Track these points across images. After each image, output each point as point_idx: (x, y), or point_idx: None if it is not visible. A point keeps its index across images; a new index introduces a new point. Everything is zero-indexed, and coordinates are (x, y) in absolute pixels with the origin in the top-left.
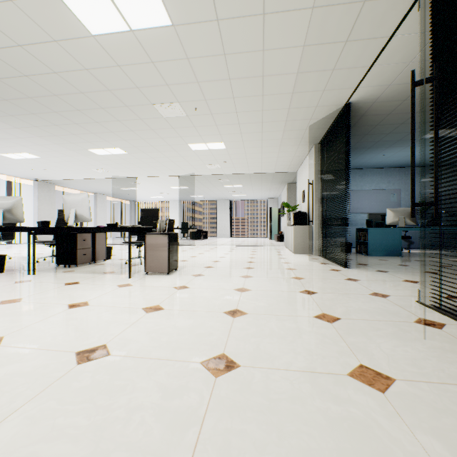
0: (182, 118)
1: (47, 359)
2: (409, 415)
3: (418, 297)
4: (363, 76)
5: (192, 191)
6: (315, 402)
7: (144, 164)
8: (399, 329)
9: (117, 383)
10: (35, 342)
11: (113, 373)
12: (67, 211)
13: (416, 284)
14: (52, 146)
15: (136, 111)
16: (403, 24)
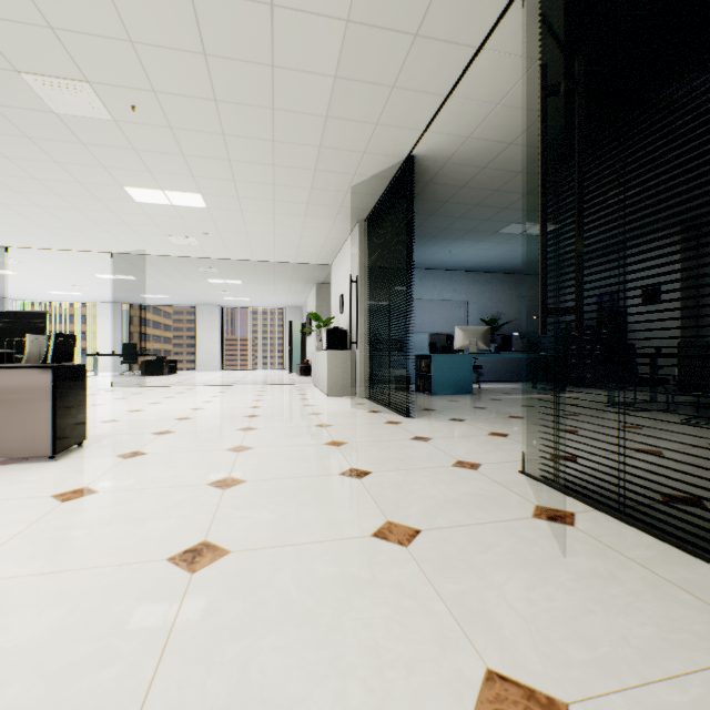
0: (103, 125)
1: None
2: None
3: (522, 465)
4: (435, 111)
5: (145, 286)
6: None
7: (22, 219)
8: (519, 539)
9: None
10: None
11: None
12: None
13: (507, 439)
14: None
15: None
16: (497, 31)
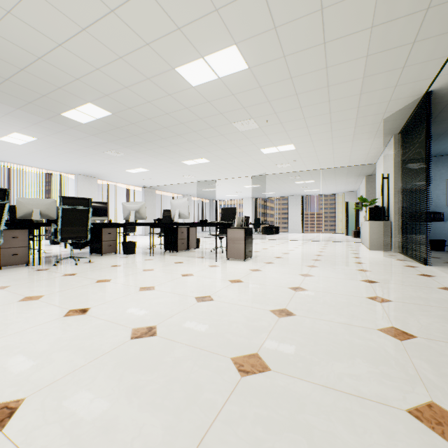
0: (255, 130)
1: (181, 298)
2: (414, 352)
3: None
4: (441, 65)
5: (263, 189)
6: (345, 336)
7: (222, 169)
8: None
9: (221, 312)
10: (171, 290)
11: (217, 308)
12: (173, 211)
13: None
14: (158, 162)
15: (218, 130)
16: None
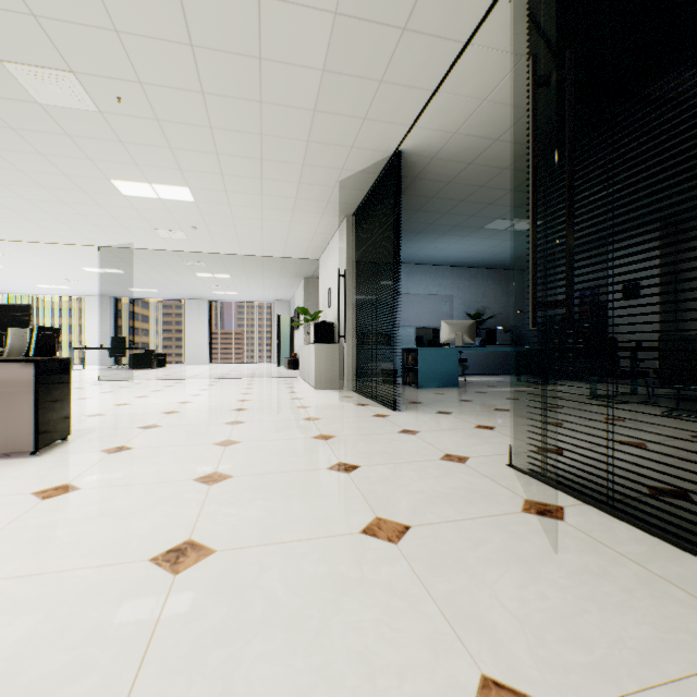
0: (89, 116)
1: None
2: None
3: (510, 458)
4: (422, 106)
5: (133, 280)
6: None
7: (8, 212)
8: (509, 534)
9: None
10: None
11: None
12: None
13: (494, 431)
14: None
15: None
16: (484, 26)
